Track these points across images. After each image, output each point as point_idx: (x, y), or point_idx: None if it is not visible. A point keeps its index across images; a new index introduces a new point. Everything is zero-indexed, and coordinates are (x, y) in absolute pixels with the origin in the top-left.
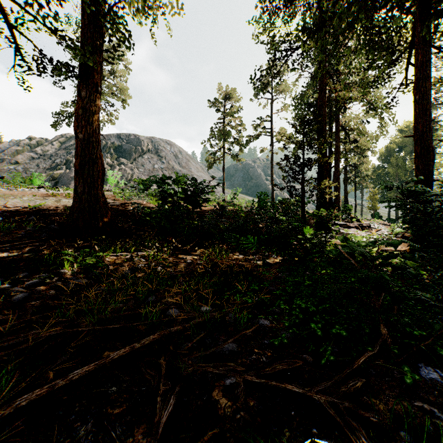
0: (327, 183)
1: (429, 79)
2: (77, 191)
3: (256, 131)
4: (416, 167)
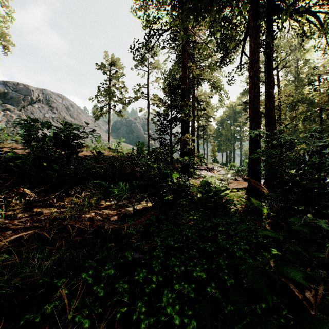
0: (188, 137)
1: (258, 62)
2: None
3: (136, 94)
4: (250, 127)
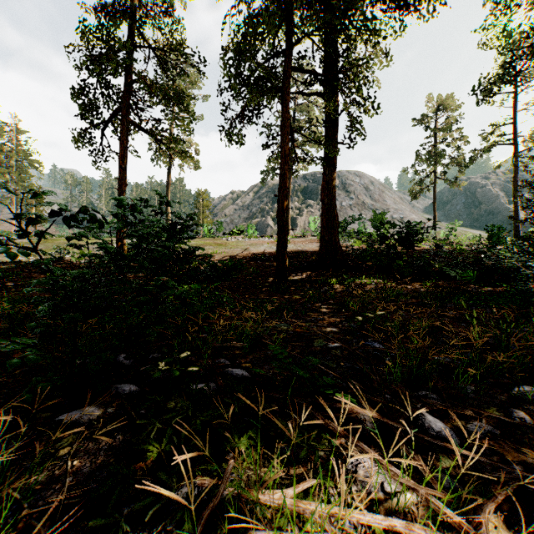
0: None
1: None
2: (324, 239)
3: (486, 141)
4: None
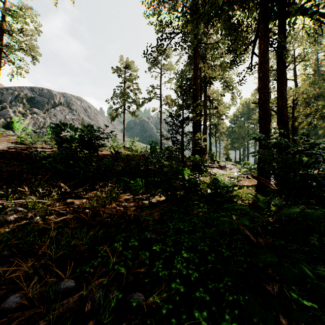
0: (200, 136)
1: (268, 63)
2: None
3: (149, 95)
4: (260, 126)
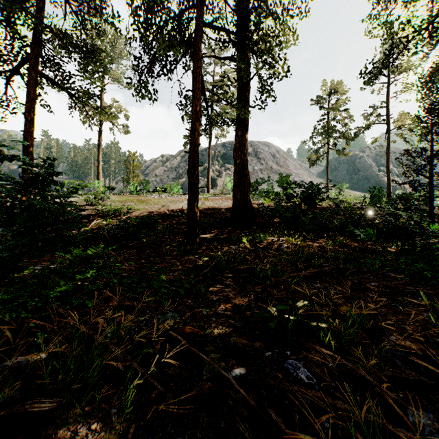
0: None
1: None
2: (237, 197)
3: (366, 120)
4: None
